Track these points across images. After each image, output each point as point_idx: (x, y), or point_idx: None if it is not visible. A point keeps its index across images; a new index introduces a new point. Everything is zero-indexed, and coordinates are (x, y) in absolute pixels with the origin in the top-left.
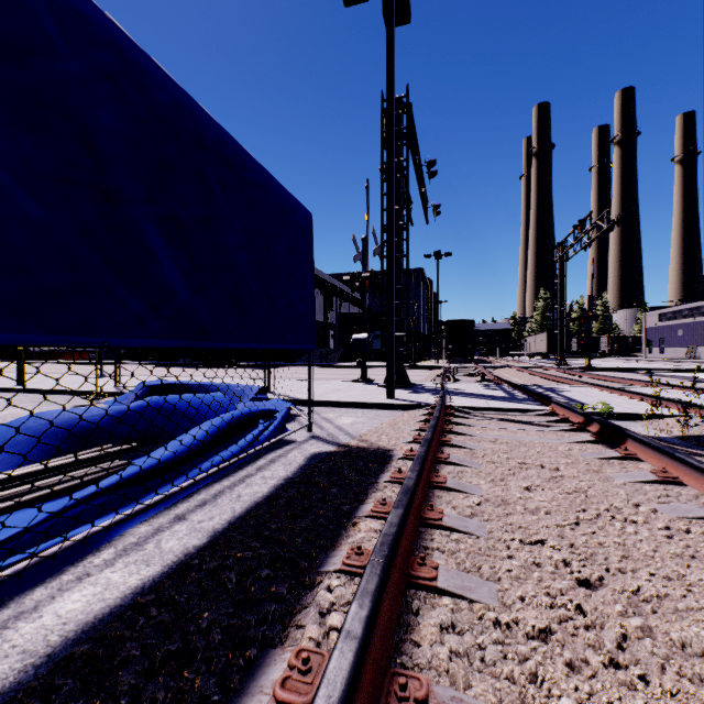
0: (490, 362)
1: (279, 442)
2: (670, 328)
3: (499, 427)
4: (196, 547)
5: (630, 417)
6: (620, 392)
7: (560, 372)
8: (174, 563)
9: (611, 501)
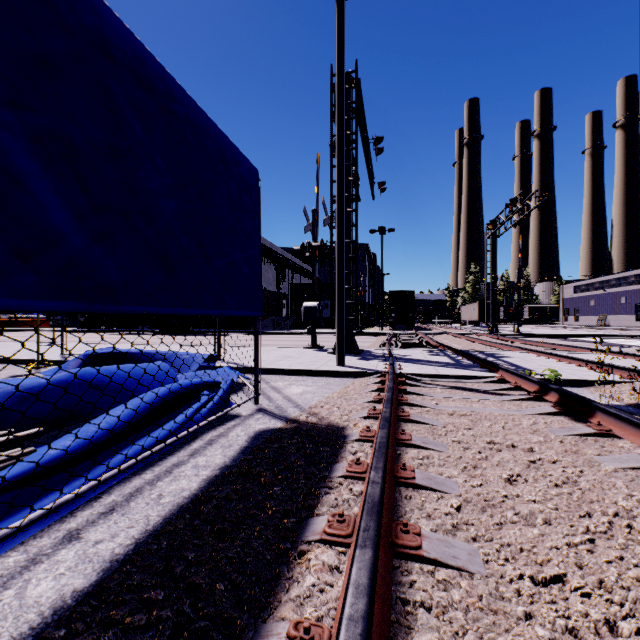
0: (428, 329)
1: (222, 417)
2: (584, 299)
3: (454, 396)
4: (76, 593)
5: (577, 383)
6: (558, 357)
7: (493, 338)
8: (31, 631)
9: (615, 498)
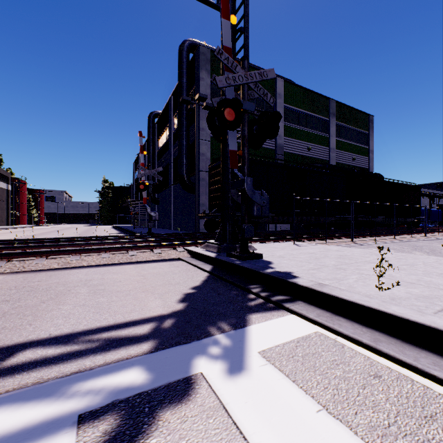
0: None
1: None
2: None
3: None
4: None
5: None
6: None
7: None
8: None
9: None
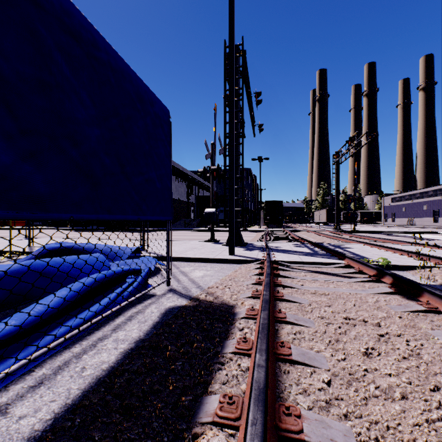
0: (292, 227)
1: (141, 296)
2: (398, 206)
3: (315, 279)
4: None
5: (402, 268)
6: (385, 248)
7: (338, 234)
8: None
9: None
